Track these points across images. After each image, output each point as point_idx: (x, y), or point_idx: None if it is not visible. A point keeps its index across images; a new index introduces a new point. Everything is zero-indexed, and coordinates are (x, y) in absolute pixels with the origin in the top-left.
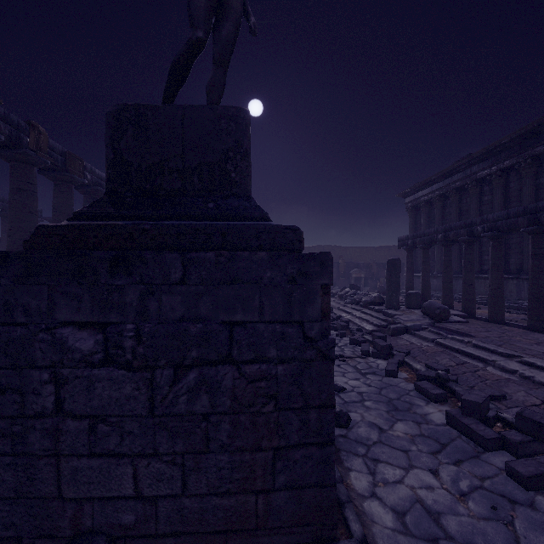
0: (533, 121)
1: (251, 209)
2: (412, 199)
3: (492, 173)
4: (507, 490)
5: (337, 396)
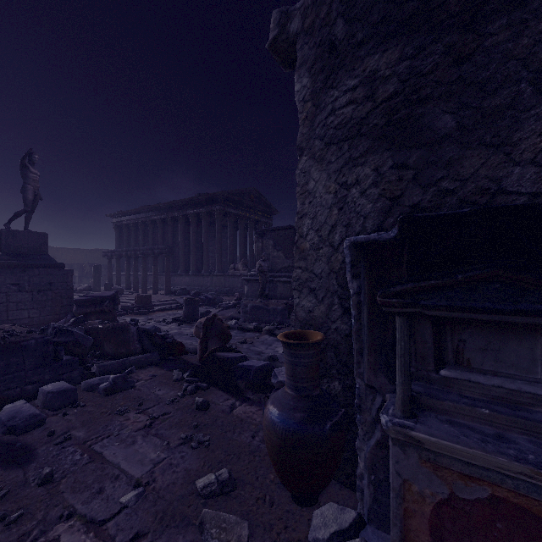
0: (170, 202)
1: (51, 258)
2: (118, 220)
3: (158, 219)
4: None
5: None
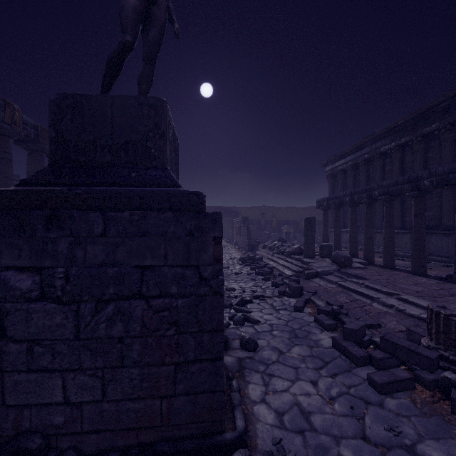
0: (422, 107)
1: (165, 178)
2: (331, 168)
3: (392, 148)
4: (366, 395)
5: (251, 327)
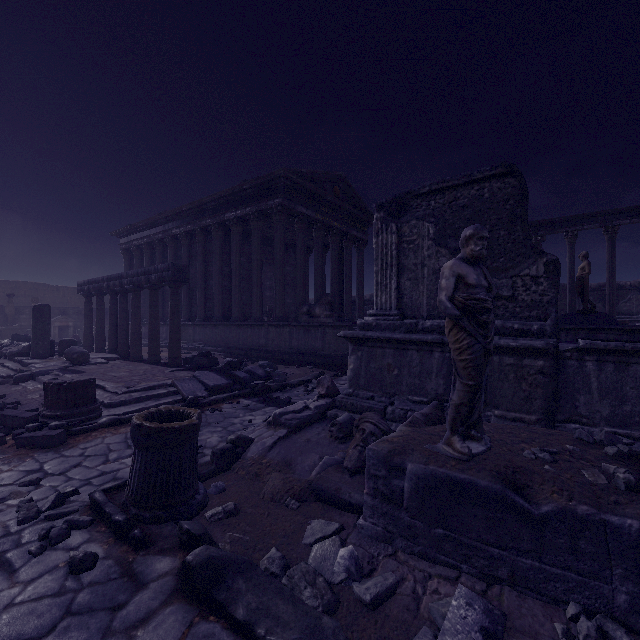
0: (198, 200)
1: None
2: (127, 241)
3: (181, 233)
4: None
5: None
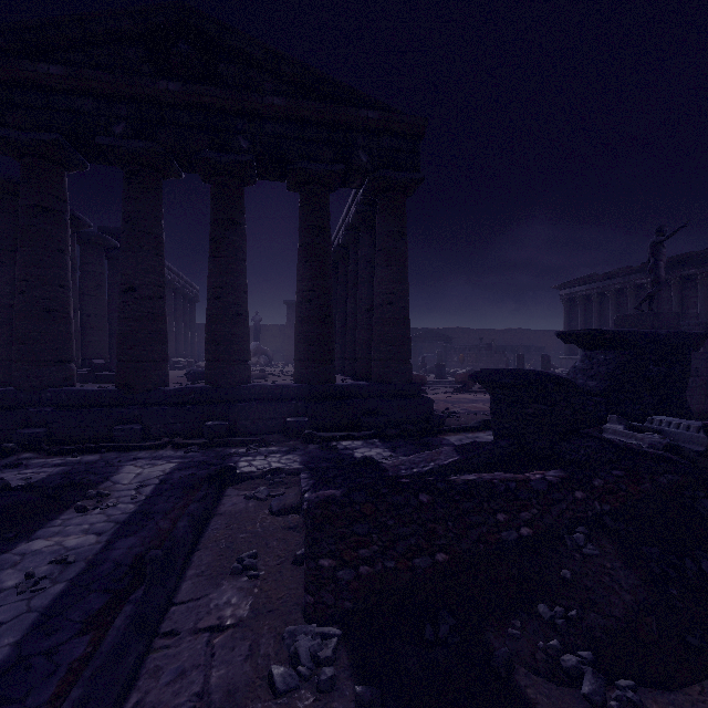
0: (682, 255)
1: None
2: (568, 292)
3: (648, 283)
4: None
5: None
